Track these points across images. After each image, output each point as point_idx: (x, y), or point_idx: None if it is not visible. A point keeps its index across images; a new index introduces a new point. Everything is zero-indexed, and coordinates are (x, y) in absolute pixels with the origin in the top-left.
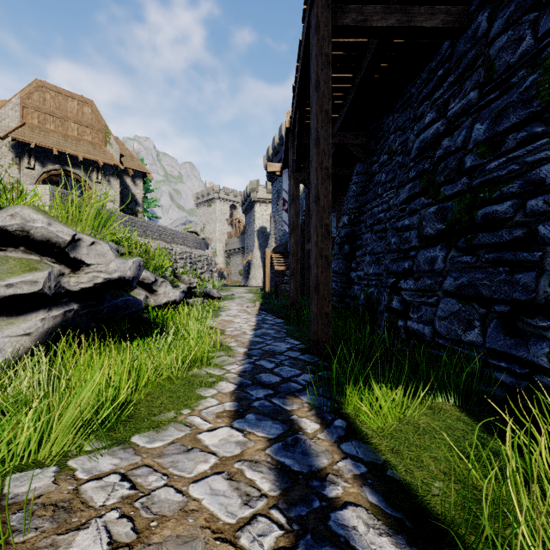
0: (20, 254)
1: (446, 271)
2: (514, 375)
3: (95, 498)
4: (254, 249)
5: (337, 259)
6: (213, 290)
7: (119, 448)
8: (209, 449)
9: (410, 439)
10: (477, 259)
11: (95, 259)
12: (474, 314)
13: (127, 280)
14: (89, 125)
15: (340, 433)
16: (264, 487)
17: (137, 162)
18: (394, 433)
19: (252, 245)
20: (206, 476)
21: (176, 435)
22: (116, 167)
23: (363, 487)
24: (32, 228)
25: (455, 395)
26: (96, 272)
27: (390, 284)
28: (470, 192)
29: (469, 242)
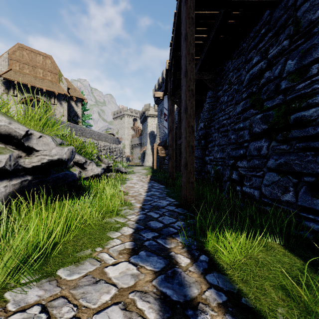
0: None
1: (269, 155)
2: None
3: None
4: (147, 144)
5: (197, 149)
6: (122, 167)
7: (46, 280)
8: (111, 281)
9: (253, 271)
10: (290, 147)
11: (42, 147)
12: (289, 183)
13: (64, 161)
14: (49, 71)
15: (205, 266)
16: (150, 317)
17: (78, 93)
18: (241, 266)
19: (146, 142)
20: (107, 307)
21: (89, 268)
22: (65, 95)
23: (226, 315)
24: None
25: (280, 237)
26: (43, 155)
27: (231, 164)
28: (285, 104)
29: (285, 136)
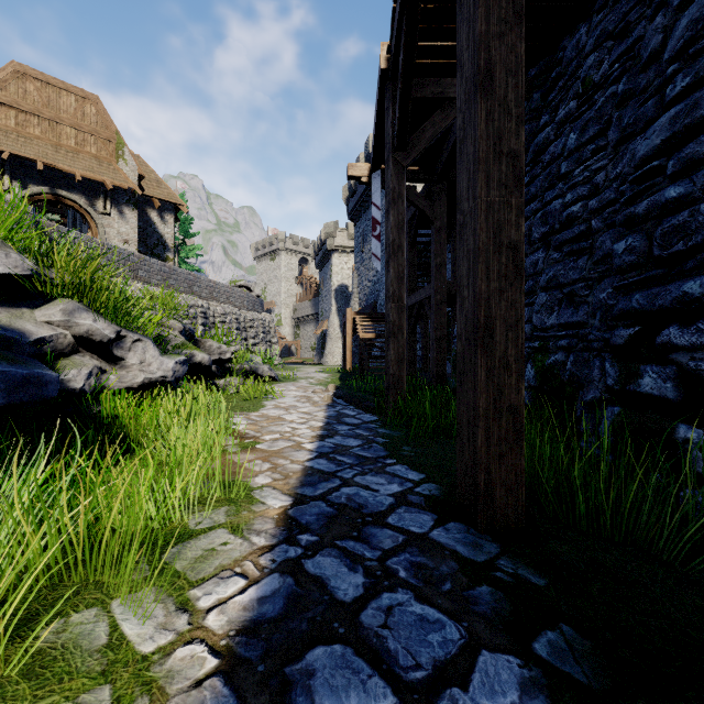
0: None
1: None
2: None
3: None
4: (331, 315)
5: None
6: (263, 365)
7: None
8: None
9: None
10: None
11: None
12: None
13: None
14: (93, 132)
15: None
16: None
17: (167, 190)
18: None
19: (328, 309)
20: None
21: None
22: (132, 192)
23: None
24: None
25: None
26: None
27: (623, 341)
28: None
29: None
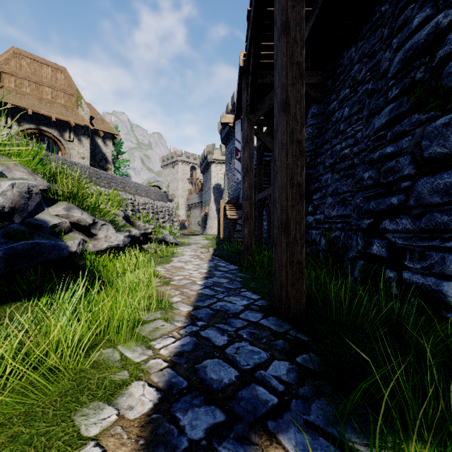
0: None
1: None
2: None
3: None
4: (211, 203)
5: None
6: (169, 236)
7: None
8: None
9: None
10: None
11: None
12: None
13: None
14: (62, 90)
15: None
16: None
17: (107, 125)
18: None
19: (208, 199)
20: None
21: None
22: (87, 127)
23: None
24: None
25: None
26: None
27: (366, 226)
28: None
29: None
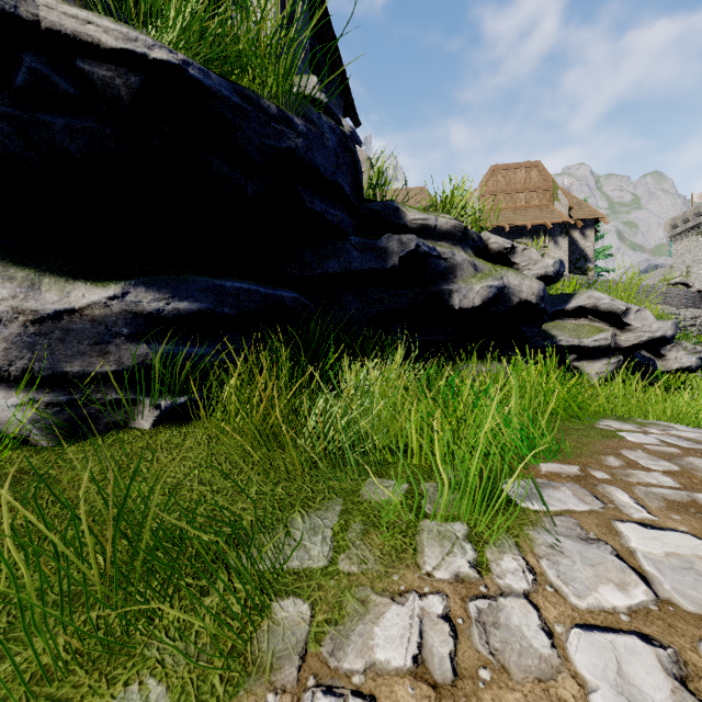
0: (587, 322)
1: None
2: None
3: None
4: None
5: None
6: None
7: None
8: None
9: None
10: None
11: (640, 323)
12: None
13: (666, 338)
14: (536, 189)
15: None
16: None
17: (587, 209)
18: None
19: None
20: None
21: None
22: (564, 224)
23: None
24: (600, 304)
25: None
26: (641, 332)
27: None
28: None
29: None
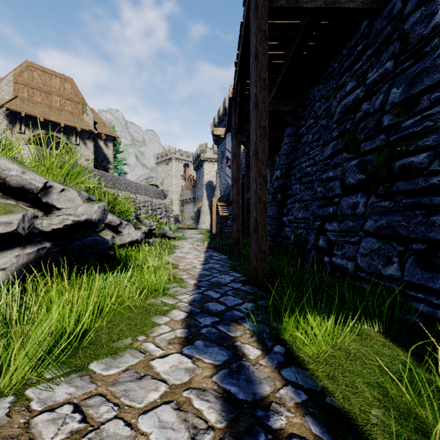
0: None
1: (367, 215)
2: (431, 305)
3: (44, 433)
4: (203, 199)
5: (271, 206)
6: (169, 231)
7: (76, 375)
8: (160, 377)
9: (343, 365)
10: (395, 203)
11: (65, 204)
12: (393, 252)
13: (93, 222)
14: (69, 98)
15: (280, 359)
16: (211, 418)
17: (109, 129)
18: (328, 359)
19: (201, 195)
20: (156, 406)
21: (131, 361)
22: (91, 132)
23: (305, 417)
24: (7, 176)
25: (379, 323)
26: (66, 215)
27: (317, 226)
28: (388, 147)
29: (388, 189)
